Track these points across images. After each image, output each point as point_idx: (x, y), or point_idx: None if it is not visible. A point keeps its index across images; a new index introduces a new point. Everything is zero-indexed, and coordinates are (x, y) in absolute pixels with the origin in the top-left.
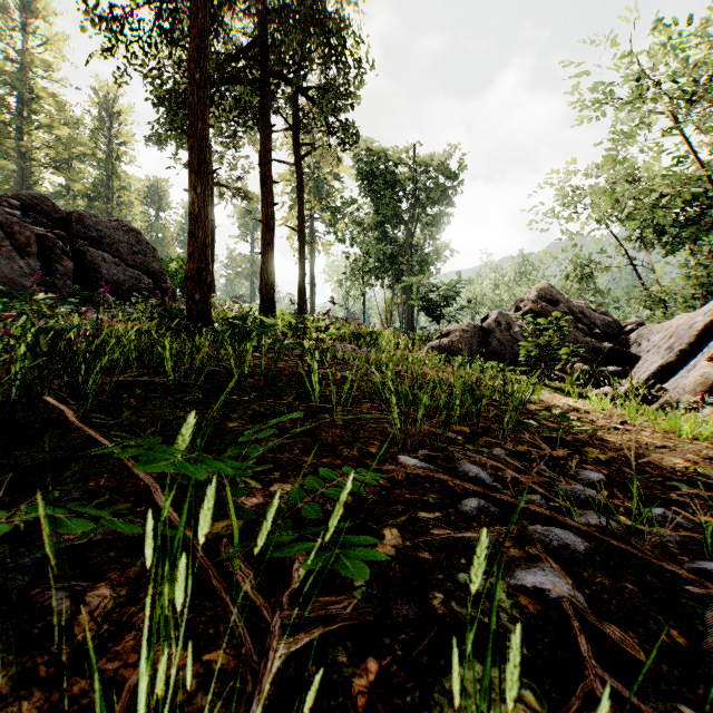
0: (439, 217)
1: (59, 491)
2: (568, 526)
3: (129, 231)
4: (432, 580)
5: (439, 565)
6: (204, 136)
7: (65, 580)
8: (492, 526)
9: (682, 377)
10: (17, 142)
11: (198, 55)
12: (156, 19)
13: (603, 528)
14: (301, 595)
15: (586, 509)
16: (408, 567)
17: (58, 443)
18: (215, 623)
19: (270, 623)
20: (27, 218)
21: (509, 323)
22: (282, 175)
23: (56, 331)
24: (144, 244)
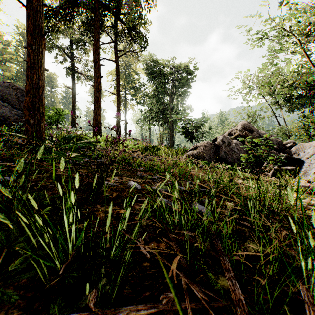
0: (185, 92)
1: None
2: None
3: (17, 89)
4: None
5: None
6: (38, 10)
7: None
8: None
9: None
10: None
11: None
12: None
13: None
14: None
15: None
16: None
17: None
18: None
19: None
20: None
21: (229, 142)
22: (111, 72)
23: None
24: None
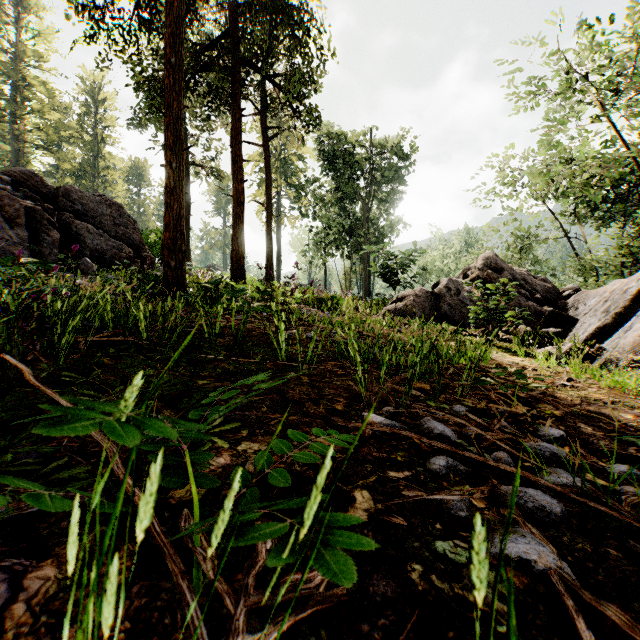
0: (393, 194)
1: (13, 454)
2: (538, 485)
3: (112, 205)
4: (409, 550)
5: (414, 531)
6: (179, 115)
7: (7, 558)
8: (463, 486)
9: (619, 337)
10: (11, 125)
11: (174, 40)
12: (135, 9)
13: (577, 489)
14: (269, 570)
15: (552, 467)
16: (382, 534)
17: (21, 402)
18: (172, 609)
19: (233, 614)
20: (17, 193)
21: (458, 289)
22: (251, 156)
23: (33, 292)
24: (125, 217)
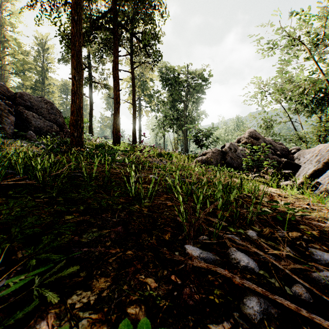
0: (199, 99)
1: None
2: None
3: (47, 102)
4: None
5: None
6: (79, 50)
7: None
8: None
9: (328, 176)
10: None
11: (76, 7)
12: None
13: None
14: None
15: None
16: None
17: None
18: None
19: None
20: None
21: (235, 149)
22: (125, 79)
23: None
24: (55, 109)
